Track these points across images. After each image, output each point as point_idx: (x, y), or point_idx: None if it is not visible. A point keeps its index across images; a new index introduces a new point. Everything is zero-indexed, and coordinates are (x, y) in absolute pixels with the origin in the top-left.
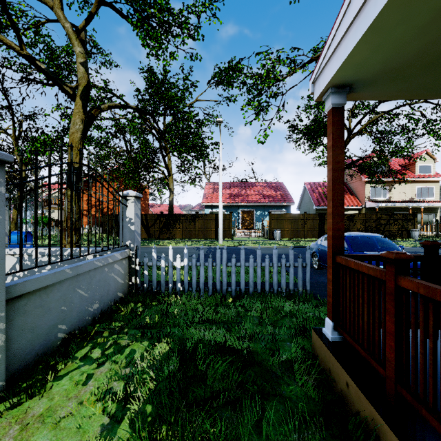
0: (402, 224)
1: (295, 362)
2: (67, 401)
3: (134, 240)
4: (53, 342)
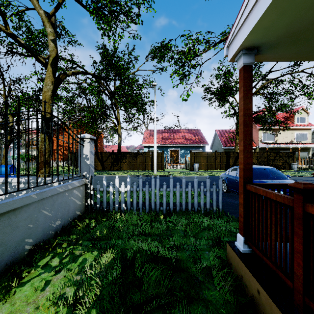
0: (285, 160)
1: (214, 269)
2: (26, 306)
3: (89, 172)
4: (21, 253)
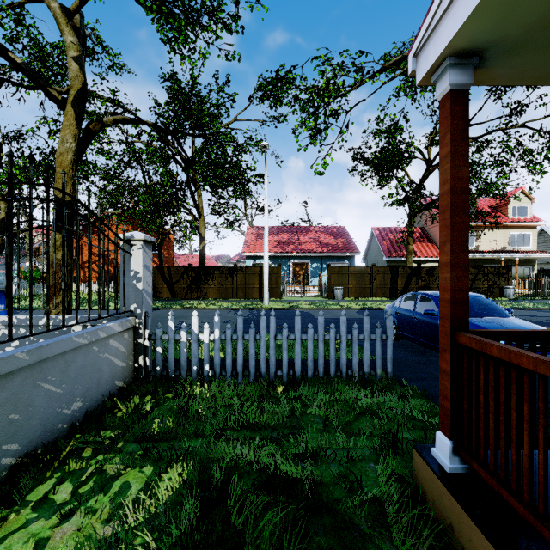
0: (494, 280)
1: (389, 504)
2: None
3: (142, 304)
4: None
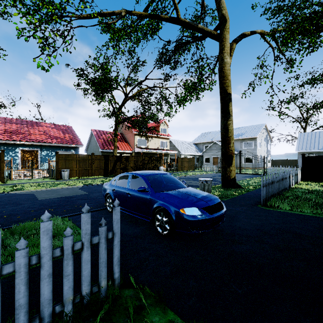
0: (155, 163)
1: None
2: None
3: None
4: None
